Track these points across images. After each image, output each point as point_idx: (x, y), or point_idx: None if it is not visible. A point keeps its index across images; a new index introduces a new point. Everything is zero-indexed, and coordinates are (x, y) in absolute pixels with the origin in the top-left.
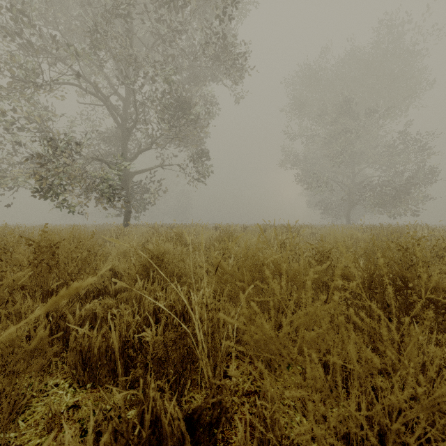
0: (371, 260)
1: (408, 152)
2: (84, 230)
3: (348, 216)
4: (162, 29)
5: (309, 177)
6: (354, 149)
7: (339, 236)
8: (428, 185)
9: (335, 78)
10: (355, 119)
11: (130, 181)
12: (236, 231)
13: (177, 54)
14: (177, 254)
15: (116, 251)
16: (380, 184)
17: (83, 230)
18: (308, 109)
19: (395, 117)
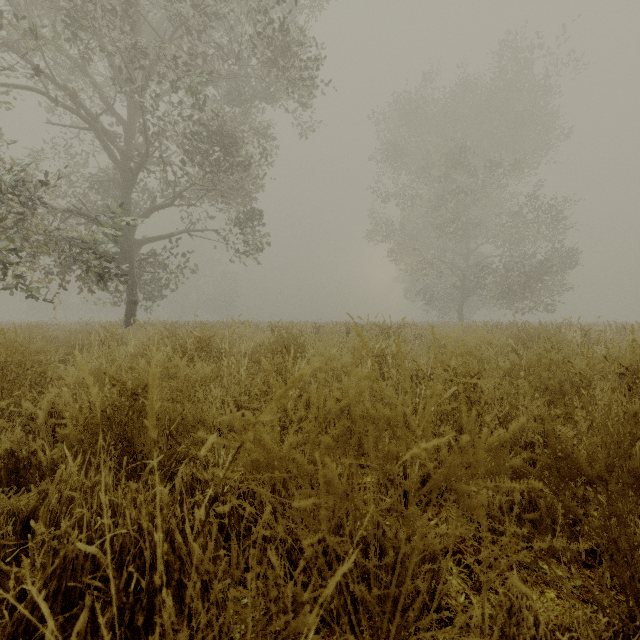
0: (533, 385)
1: (538, 223)
2: (16, 334)
3: (461, 310)
4: (186, 10)
5: (408, 255)
6: (469, 217)
7: (472, 342)
8: (564, 268)
9: (444, 116)
10: (470, 175)
11: (136, 254)
12: (304, 333)
13: (212, 57)
14: (194, 378)
15: (76, 375)
16: (503, 266)
17: (22, 333)
18: (407, 158)
19: (522, 175)
